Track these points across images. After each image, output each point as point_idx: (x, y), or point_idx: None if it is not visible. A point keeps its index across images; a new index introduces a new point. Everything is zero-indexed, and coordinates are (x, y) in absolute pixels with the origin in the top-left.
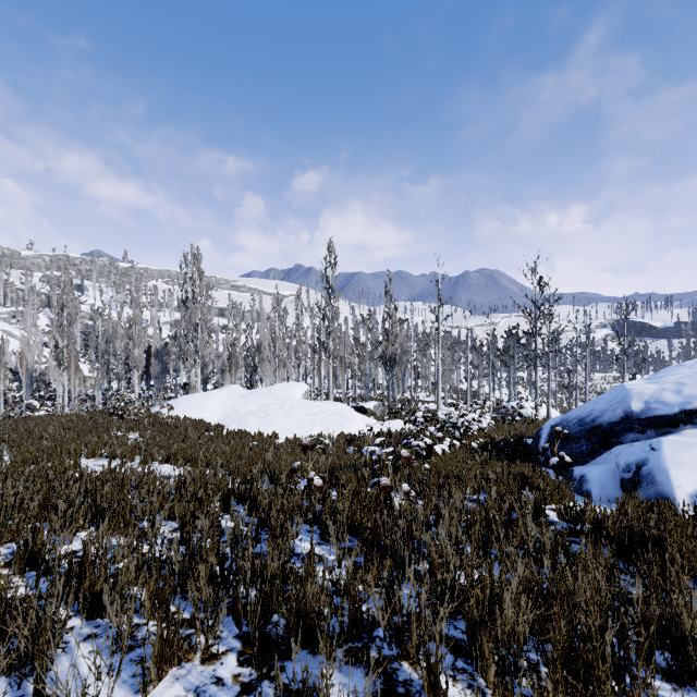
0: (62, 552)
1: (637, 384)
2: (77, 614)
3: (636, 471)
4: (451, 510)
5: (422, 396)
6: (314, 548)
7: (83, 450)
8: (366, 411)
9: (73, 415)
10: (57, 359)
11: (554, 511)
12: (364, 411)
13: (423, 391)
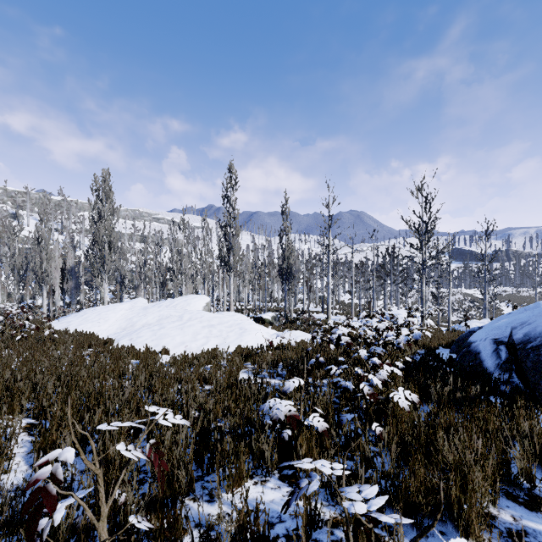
0: None
1: None
2: None
3: None
4: None
5: (310, 307)
6: None
7: None
8: (264, 321)
9: None
10: None
11: None
12: (262, 321)
13: (311, 303)
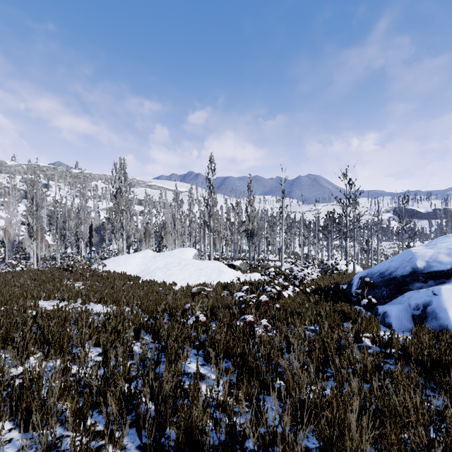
0: (15, 373)
1: (420, 249)
2: (17, 427)
3: (423, 309)
4: (297, 339)
5: (271, 257)
6: (199, 372)
7: (42, 294)
8: (235, 266)
9: (38, 270)
10: (29, 233)
11: (368, 338)
12: (233, 266)
13: (271, 253)
